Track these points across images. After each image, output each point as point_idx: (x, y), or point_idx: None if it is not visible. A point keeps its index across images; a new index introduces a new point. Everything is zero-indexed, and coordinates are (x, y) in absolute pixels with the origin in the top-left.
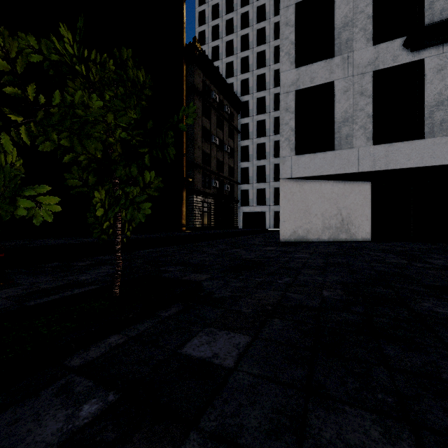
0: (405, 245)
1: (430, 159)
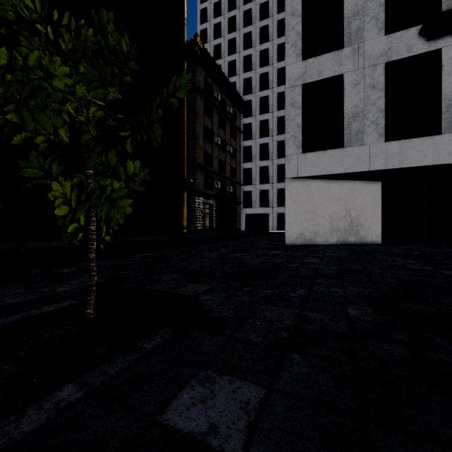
0: (420, 248)
1: (447, 157)
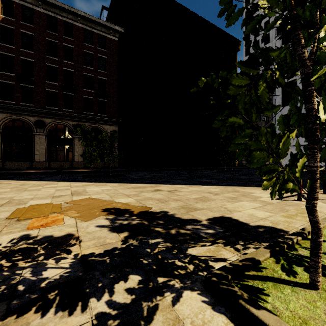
0: None
1: None
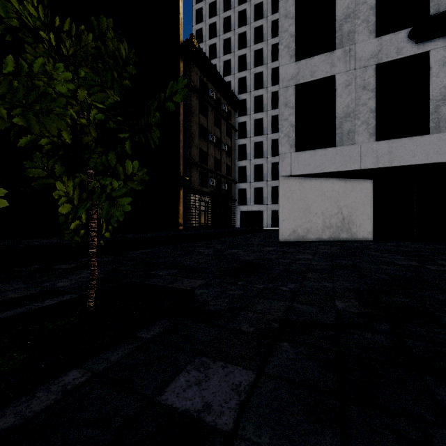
0: (409, 245)
1: (435, 156)
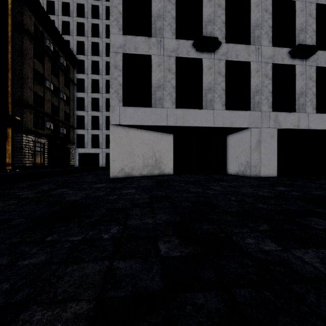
0: (193, 176)
1: (205, 122)
